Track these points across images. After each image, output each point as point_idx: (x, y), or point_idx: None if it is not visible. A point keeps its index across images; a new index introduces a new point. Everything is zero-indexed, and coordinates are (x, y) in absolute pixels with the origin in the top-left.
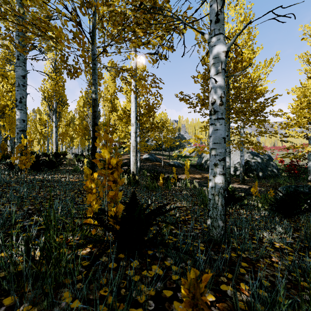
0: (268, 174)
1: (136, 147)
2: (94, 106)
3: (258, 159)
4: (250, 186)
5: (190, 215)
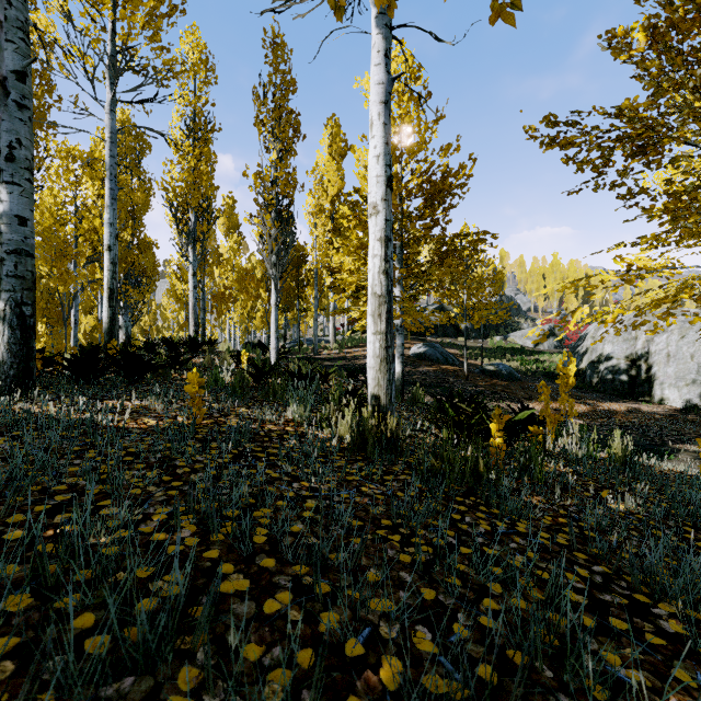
0: None
1: (388, 299)
2: None
3: None
4: None
5: None
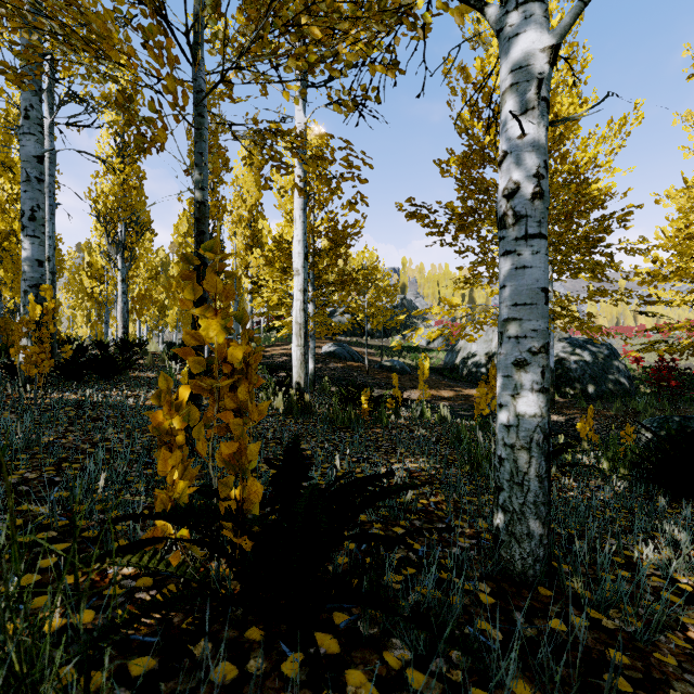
0: (608, 390)
1: (305, 325)
2: (198, 219)
3: (585, 355)
4: (568, 417)
5: (440, 494)
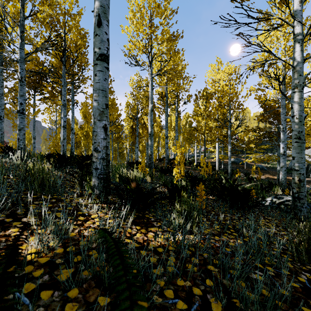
0: None
1: (218, 159)
2: (204, 152)
3: None
4: None
5: None
